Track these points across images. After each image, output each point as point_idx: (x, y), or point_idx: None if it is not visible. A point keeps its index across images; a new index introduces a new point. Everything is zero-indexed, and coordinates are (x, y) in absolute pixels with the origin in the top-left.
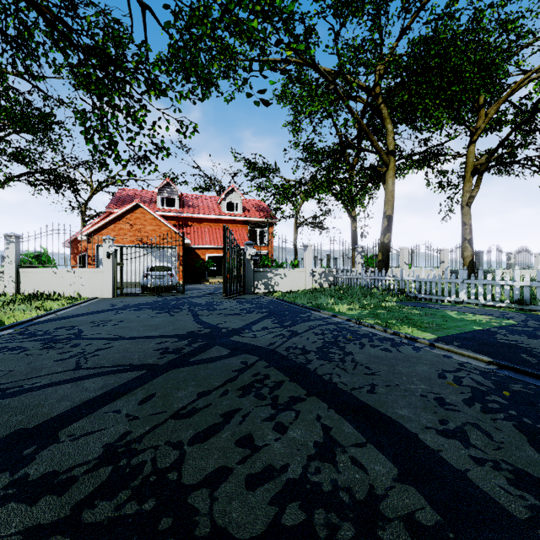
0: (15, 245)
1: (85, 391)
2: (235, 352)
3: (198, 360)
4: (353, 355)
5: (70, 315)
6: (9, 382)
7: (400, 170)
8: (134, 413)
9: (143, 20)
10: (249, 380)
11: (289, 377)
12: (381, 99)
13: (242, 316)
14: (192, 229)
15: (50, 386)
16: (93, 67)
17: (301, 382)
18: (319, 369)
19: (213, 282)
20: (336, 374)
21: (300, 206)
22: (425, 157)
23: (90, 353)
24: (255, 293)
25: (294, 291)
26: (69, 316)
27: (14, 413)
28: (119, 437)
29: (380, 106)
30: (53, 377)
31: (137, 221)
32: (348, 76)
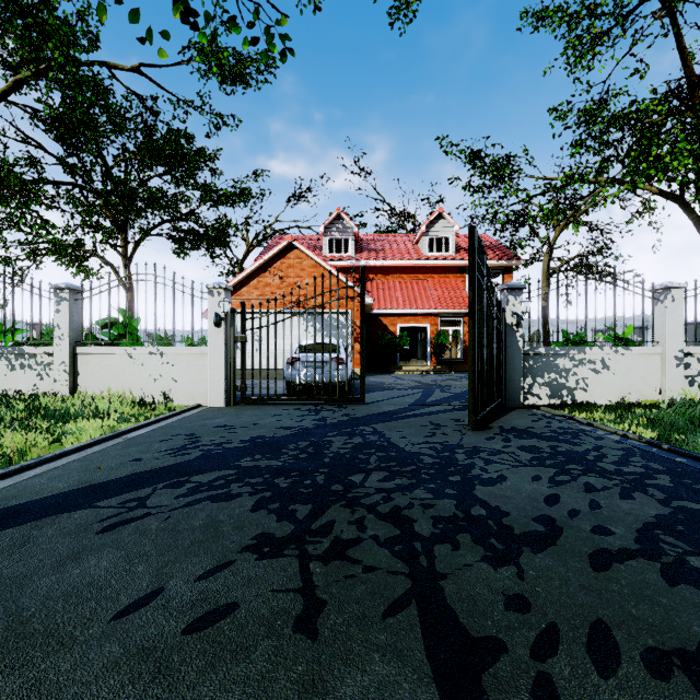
0: (69, 304)
1: None
2: None
3: None
4: None
5: None
6: None
7: None
8: None
9: None
10: None
11: None
12: None
13: None
14: (375, 285)
15: None
16: None
17: None
18: None
19: (409, 371)
20: None
21: (555, 238)
22: None
23: None
24: (525, 405)
25: (640, 406)
26: None
27: None
28: None
29: None
30: None
31: (291, 271)
32: None
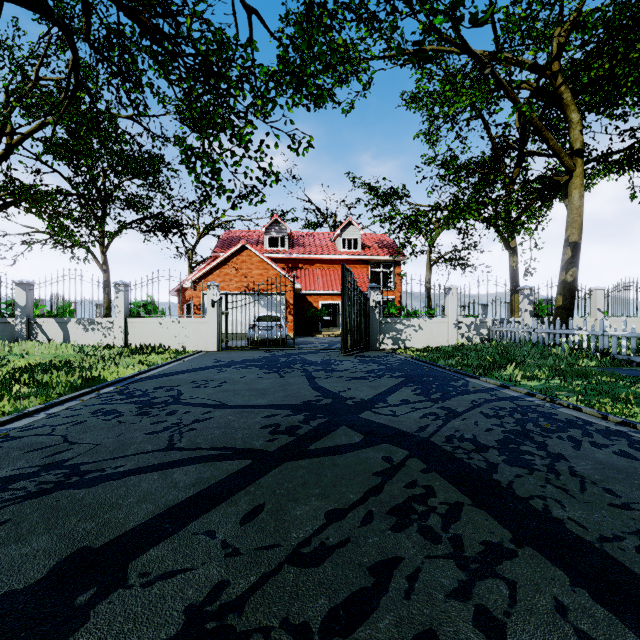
0: (124, 293)
1: (173, 487)
2: (371, 439)
3: (320, 449)
4: (569, 461)
5: (172, 372)
6: (92, 462)
7: (589, 177)
8: (234, 542)
9: (250, 28)
10: (402, 496)
11: (469, 497)
12: (561, 79)
13: (370, 382)
14: (303, 273)
15: (134, 473)
16: (194, 80)
17: (494, 510)
18: (517, 486)
19: (326, 334)
20: (552, 498)
21: (435, 238)
22: (632, 155)
23: (186, 425)
24: (380, 349)
25: (433, 348)
26: (171, 373)
27: (84, 517)
28: (209, 592)
29: (560, 89)
30: (140, 459)
31: (244, 265)
32: (509, 55)
